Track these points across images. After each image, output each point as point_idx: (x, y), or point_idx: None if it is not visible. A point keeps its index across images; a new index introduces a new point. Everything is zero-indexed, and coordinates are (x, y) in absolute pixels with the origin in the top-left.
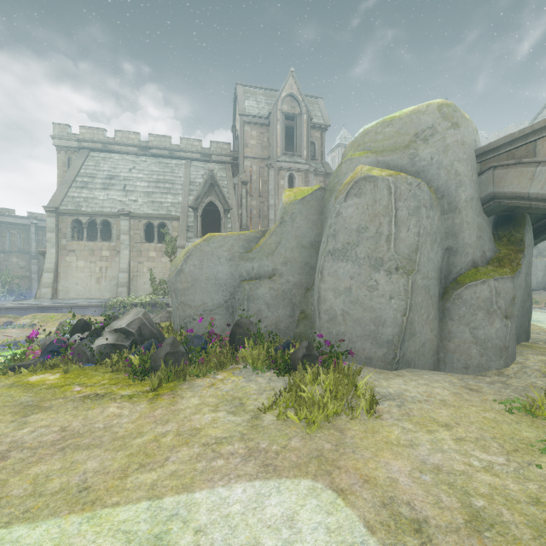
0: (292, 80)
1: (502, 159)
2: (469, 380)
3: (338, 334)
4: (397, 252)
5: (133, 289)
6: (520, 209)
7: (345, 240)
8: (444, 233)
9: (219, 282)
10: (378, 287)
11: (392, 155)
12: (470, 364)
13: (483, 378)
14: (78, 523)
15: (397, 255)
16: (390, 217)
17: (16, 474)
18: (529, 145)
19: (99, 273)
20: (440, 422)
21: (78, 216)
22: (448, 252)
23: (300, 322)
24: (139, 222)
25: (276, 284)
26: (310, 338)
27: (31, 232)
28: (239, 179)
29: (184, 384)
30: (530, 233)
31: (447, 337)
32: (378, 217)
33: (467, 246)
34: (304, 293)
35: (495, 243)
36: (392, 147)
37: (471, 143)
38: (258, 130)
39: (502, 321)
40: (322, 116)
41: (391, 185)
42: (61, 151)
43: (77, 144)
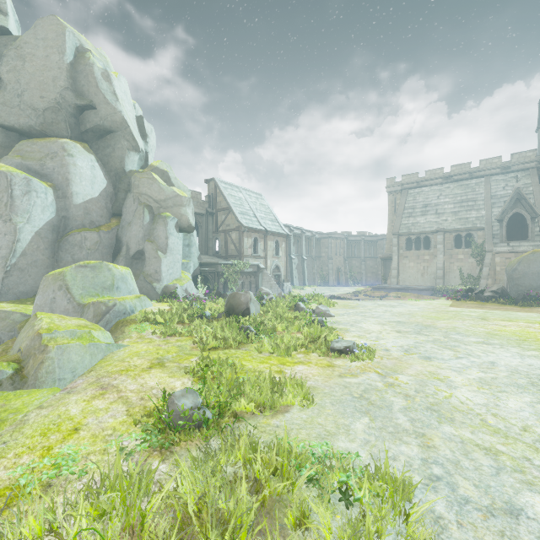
0: None
1: None
2: None
3: None
4: None
5: (446, 281)
6: None
7: None
8: None
9: None
10: None
11: None
12: None
13: None
14: (521, 312)
15: None
16: None
17: (498, 309)
18: None
19: (422, 270)
20: None
21: (409, 235)
22: None
23: None
24: (450, 235)
25: None
26: None
27: (361, 244)
28: None
29: (531, 307)
30: None
31: None
32: None
33: None
34: None
35: None
36: None
37: None
38: None
39: None
40: None
41: None
42: (390, 194)
43: (400, 188)
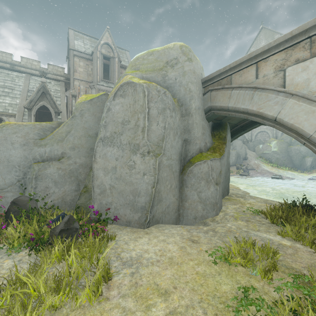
0: (108, 34)
1: (215, 86)
2: (194, 231)
3: (107, 204)
4: (149, 140)
5: None
6: (225, 120)
7: (112, 129)
8: (183, 129)
9: (12, 164)
10: (135, 166)
11: (152, 74)
12: (197, 216)
13: (202, 228)
14: None
15: (149, 142)
16: (144, 113)
17: None
18: (228, 77)
19: None
20: (161, 289)
21: None
22: (185, 142)
23: (82, 194)
24: None
25: (64, 165)
26: (88, 207)
27: None
28: (70, 93)
29: None
30: (229, 134)
31: (184, 199)
32: (137, 113)
33: (196, 138)
34: (88, 172)
35: (212, 138)
36: (152, 68)
37: (199, 74)
38: (85, 62)
39: (215, 186)
40: (128, 62)
41: (145, 89)
42: None
43: None
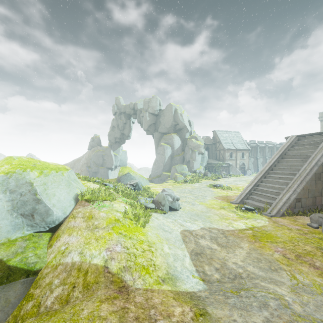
0: None
1: None
2: None
3: None
4: None
5: None
6: None
7: None
8: None
9: None
10: None
11: None
12: None
13: None
14: None
15: None
16: None
17: None
18: None
19: None
20: None
21: None
22: None
23: None
24: None
25: None
26: None
27: None
28: None
29: None
30: None
31: None
32: None
33: None
34: None
35: None
36: None
37: None
38: None
39: None
40: None
41: None
42: (321, 121)
43: None
